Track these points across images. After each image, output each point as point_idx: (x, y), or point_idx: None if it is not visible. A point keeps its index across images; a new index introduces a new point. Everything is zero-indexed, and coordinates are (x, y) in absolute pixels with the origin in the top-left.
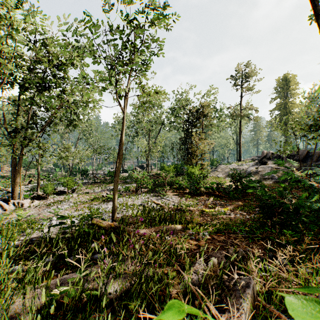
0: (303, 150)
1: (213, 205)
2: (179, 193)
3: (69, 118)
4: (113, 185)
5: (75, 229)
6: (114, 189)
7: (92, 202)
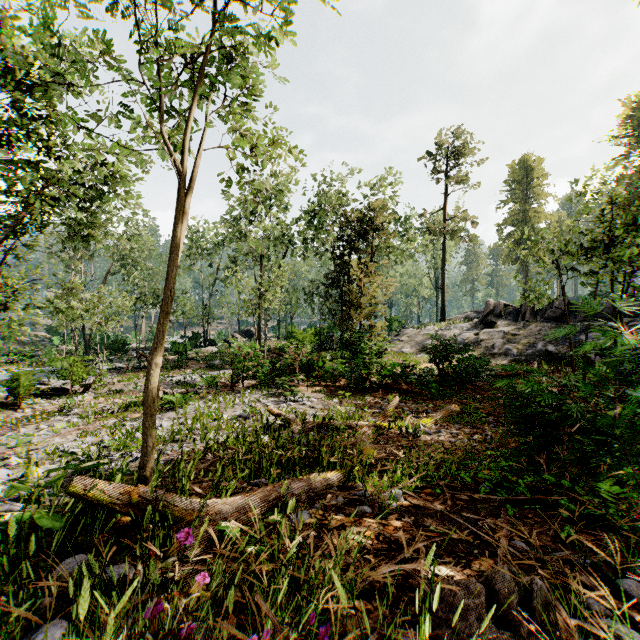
0: (561, 300)
1: (399, 414)
2: (326, 388)
3: (76, 222)
4: (181, 372)
5: (0, 521)
6: (145, 388)
7: (127, 414)
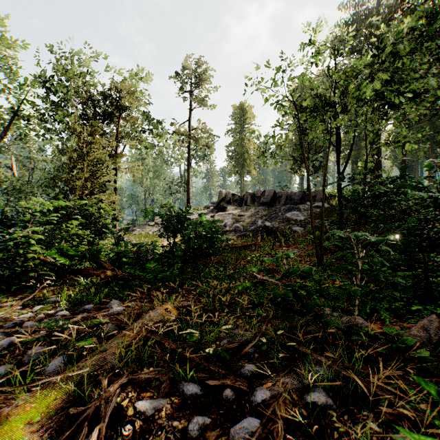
0: (270, 190)
1: None
2: None
3: None
4: None
5: None
6: None
7: None
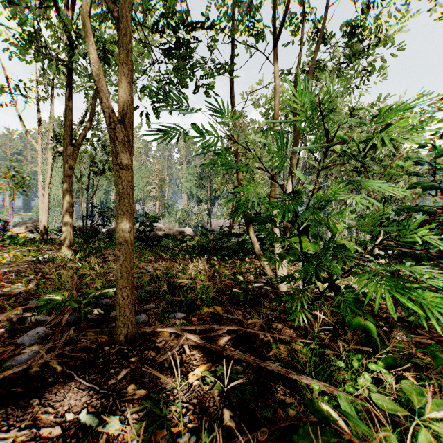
0: None
1: None
2: None
3: None
4: None
5: None
6: None
7: None
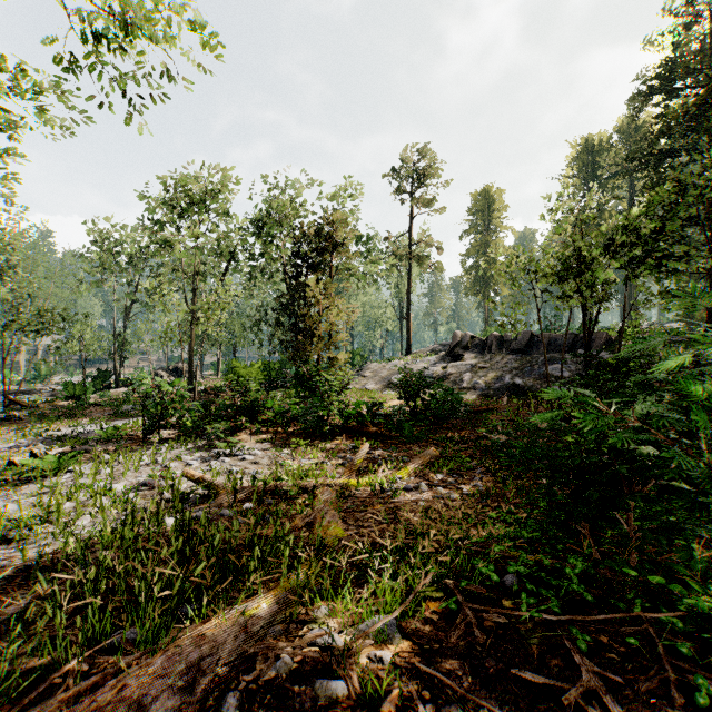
0: (525, 331)
1: (369, 465)
2: (275, 436)
3: None
4: (72, 423)
5: None
6: None
7: None
